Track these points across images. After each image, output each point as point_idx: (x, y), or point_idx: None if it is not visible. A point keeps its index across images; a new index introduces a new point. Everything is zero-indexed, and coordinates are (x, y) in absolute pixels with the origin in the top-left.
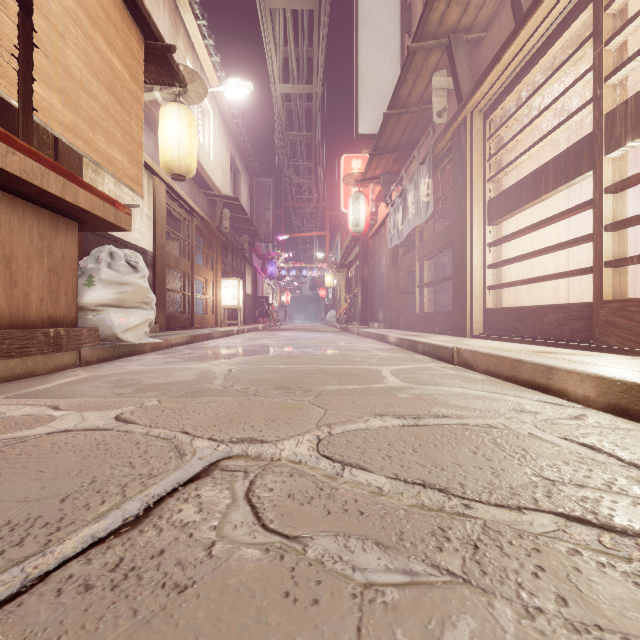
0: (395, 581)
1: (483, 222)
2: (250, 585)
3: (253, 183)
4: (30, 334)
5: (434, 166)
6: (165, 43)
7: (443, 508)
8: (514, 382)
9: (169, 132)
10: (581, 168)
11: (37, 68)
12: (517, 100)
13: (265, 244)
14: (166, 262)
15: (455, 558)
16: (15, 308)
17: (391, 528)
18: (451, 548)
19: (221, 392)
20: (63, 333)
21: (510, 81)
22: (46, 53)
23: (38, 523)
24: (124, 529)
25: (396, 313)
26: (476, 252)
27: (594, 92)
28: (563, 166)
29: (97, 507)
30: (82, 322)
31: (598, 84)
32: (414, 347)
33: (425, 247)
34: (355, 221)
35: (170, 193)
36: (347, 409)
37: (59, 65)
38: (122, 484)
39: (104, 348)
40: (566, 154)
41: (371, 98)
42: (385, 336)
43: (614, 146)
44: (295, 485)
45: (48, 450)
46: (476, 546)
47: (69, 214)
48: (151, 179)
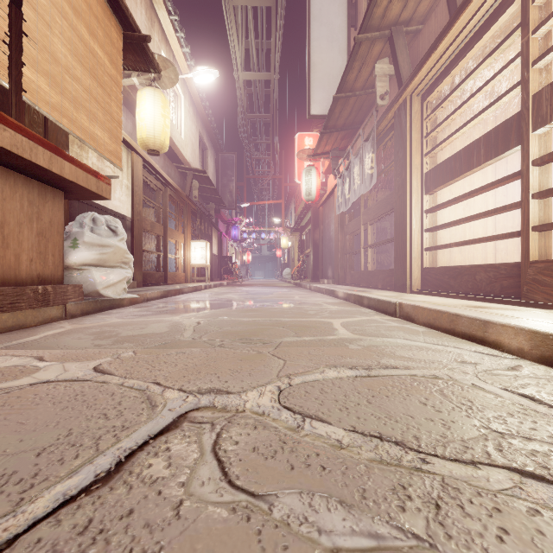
0: (361, 546)
1: (421, 191)
2: (217, 551)
3: (219, 158)
4: (20, 291)
5: (377, 142)
6: (141, 34)
7: (401, 463)
8: (452, 334)
9: (145, 113)
10: (510, 143)
11: (26, 53)
12: (451, 84)
13: (229, 211)
14: (143, 226)
15: (418, 519)
16: (7, 268)
17: (353, 485)
18: (413, 507)
19: (190, 343)
20: (50, 290)
21: (445, 67)
22: (34, 40)
23: (13, 479)
24: (95, 486)
25: (343, 271)
26: (415, 218)
27: (522, 76)
28: (493, 142)
29: (71, 461)
30: (68, 280)
31: (526, 68)
32: (360, 301)
33: (369, 213)
34: (307, 191)
35: (146, 166)
36: (304, 360)
37: (46, 51)
38: (96, 437)
39: (87, 303)
40: (496, 131)
41: (322, 83)
42: (334, 291)
43: (540, 123)
44: (259, 438)
45: (30, 401)
46: (437, 505)
47: (56, 184)
48: (130, 154)
